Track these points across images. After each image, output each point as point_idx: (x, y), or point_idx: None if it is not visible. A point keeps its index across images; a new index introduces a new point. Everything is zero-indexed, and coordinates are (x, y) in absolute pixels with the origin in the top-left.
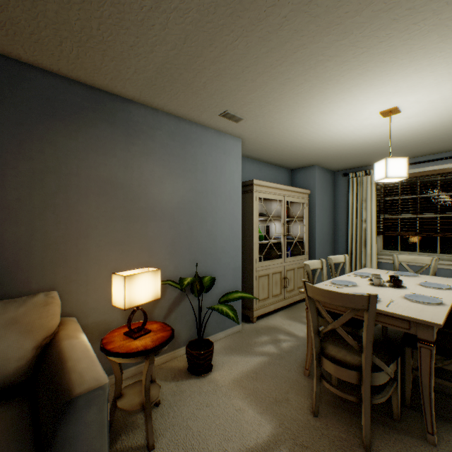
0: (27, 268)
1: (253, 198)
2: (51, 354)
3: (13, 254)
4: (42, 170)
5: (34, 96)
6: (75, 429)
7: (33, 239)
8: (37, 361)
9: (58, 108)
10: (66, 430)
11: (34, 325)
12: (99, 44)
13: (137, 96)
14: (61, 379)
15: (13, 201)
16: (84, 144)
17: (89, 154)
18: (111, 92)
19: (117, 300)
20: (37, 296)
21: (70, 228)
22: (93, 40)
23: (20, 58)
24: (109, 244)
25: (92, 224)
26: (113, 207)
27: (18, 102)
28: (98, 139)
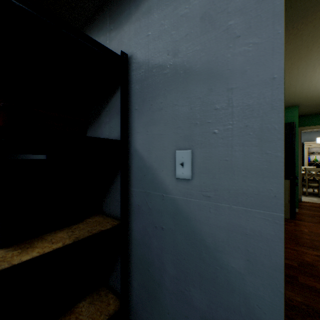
0: None
1: (304, 148)
2: None
3: None
4: None
5: None
6: None
7: None
8: None
9: None
10: None
11: None
12: None
13: None
14: None
15: None
16: None
17: None
18: None
19: None
20: None
21: None
22: None
23: None
24: None
25: None
26: None
27: None
28: None
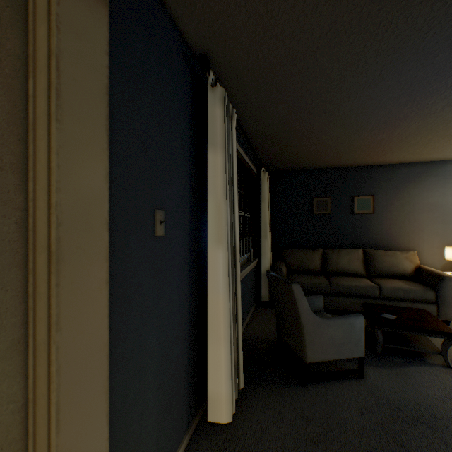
0: (397, 242)
1: None
2: (422, 270)
3: (393, 237)
4: (403, 204)
5: (400, 175)
6: (444, 285)
7: (399, 231)
8: (414, 272)
9: (409, 177)
10: (441, 284)
11: (412, 260)
12: (438, 153)
13: (451, 158)
14: (434, 273)
15: (393, 217)
16: (420, 189)
17: (422, 193)
18: (434, 161)
19: (448, 257)
20: (409, 251)
21: (414, 227)
22: (436, 153)
23: (396, 163)
24: (433, 235)
25: (424, 225)
26: (435, 217)
27: (394, 179)
28: (427, 185)
